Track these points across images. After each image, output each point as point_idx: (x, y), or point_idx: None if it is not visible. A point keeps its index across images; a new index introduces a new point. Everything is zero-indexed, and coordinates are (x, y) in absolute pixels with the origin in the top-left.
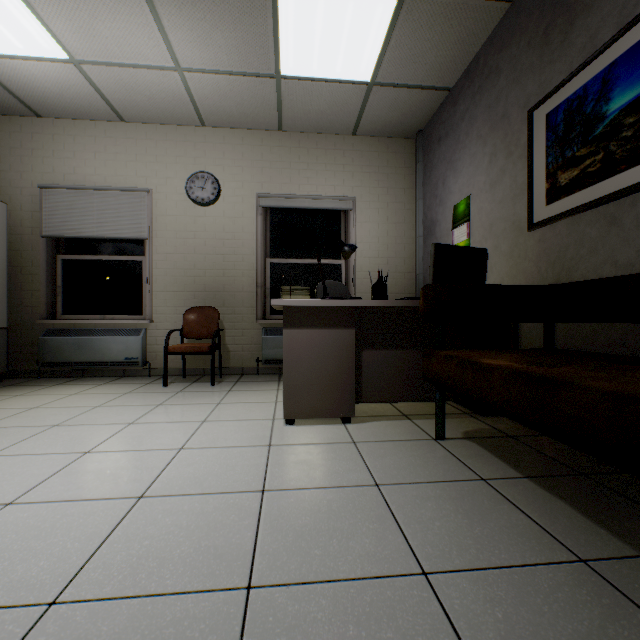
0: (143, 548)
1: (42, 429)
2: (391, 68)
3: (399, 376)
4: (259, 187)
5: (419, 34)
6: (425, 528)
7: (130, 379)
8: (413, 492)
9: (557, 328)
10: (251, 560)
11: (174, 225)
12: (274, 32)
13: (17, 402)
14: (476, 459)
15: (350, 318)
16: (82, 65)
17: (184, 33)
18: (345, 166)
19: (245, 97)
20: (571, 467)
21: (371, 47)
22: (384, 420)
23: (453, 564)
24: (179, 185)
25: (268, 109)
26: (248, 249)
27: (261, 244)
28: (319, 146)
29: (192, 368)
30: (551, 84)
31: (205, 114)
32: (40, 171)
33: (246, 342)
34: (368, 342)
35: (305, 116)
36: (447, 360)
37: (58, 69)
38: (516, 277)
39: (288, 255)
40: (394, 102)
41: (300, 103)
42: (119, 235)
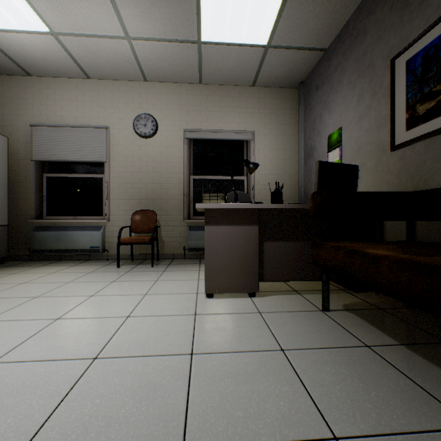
0: (94, 407)
1: (27, 300)
2: (282, 34)
3: (292, 261)
4: (185, 124)
5: (304, 6)
6: (328, 391)
7: (94, 262)
8: (312, 357)
9: (416, 225)
10: (184, 421)
11: (125, 152)
12: (197, 7)
13: (12, 278)
14: (358, 328)
15: (255, 217)
16: (59, 36)
17: (131, 10)
18: (247, 109)
19: (175, 58)
20: (436, 336)
21: (268, 18)
22: (280, 294)
23: (359, 429)
24: (128, 123)
25: (192, 67)
26: (177, 169)
27: (186, 165)
28: (228, 94)
29: (137, 254)
30: (410, 37)
31: (147, 72)
32: (31, 114)
33: (176, 235)
34: (268, 236)
35: (218, 72)
36: (335, 250)
37: (42, 39)
38: (380, 186)
39: (206, 173)
40: (283, 60)
41: (215, 62)
42: (86, 159)
